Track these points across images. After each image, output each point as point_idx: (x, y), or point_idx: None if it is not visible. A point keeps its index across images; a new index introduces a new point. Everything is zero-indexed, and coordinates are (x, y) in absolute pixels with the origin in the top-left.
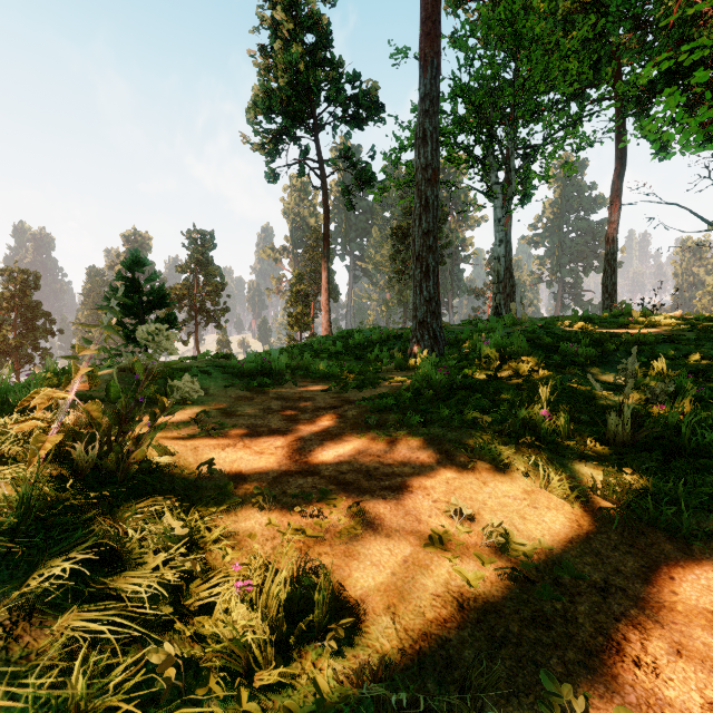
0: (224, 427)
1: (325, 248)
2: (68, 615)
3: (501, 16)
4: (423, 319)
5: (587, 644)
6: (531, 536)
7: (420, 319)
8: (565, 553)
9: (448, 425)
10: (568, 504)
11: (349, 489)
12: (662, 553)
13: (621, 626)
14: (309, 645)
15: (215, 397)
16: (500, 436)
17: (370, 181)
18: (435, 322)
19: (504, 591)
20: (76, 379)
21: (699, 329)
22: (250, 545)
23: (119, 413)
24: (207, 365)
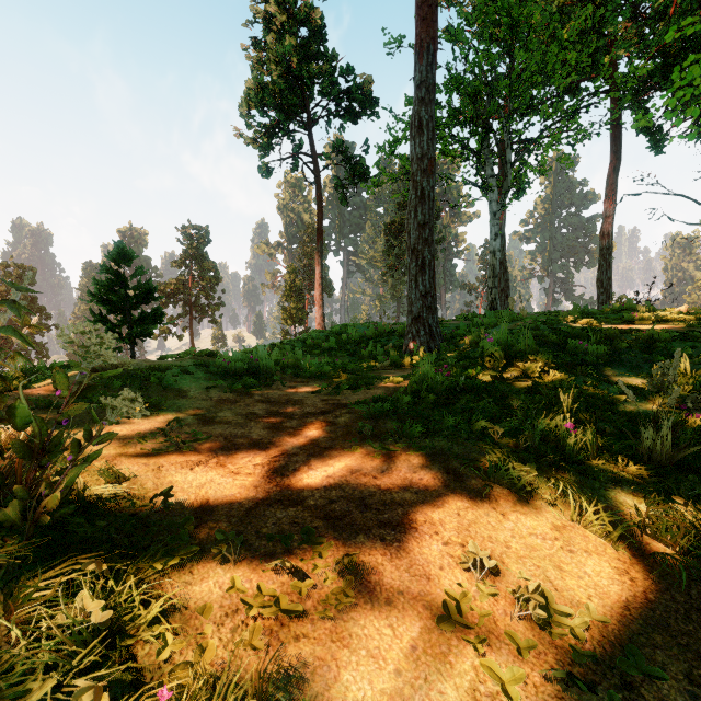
0: (198, 438)
1: (319, 243)
2: None
3: (498, 3)
4: (419, 314)
5: None
6: (575, 598)
7: (416, 314)
8: (624, 627)
9: (454, 437)
10: (610, 545)
11: (339, 526)
12: None
13: None
14: None
15: (194, 400)
16: (515, 450)
17: (364, 175)
18: (431, 317)
19: None
20: None
21: None
22: (201, 625)
23: (33, 442)
24: (190, 364)
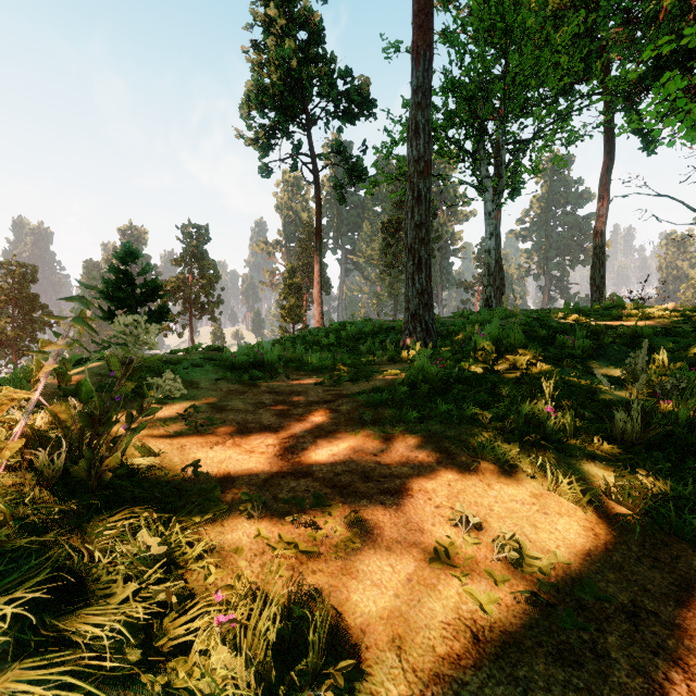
0: (213, 423)
1: (318, 242)
2: (7, 672)
3: (493, 10)
4: (416, 311)
5: (625, 687)
6: (545, 548)
7: (412, 311)
8: (584, 568)
9: (447, 421)
10: (580, 509)
11: (345, 493)
12: (690, 567)
13: (660, 662)
14: (302, 693)
15: (206, 390)
16: (502, 433)
17: (362, 175)
18: (427, 314)
19: (522, 616)
20: (41, 377)
21: (694, 321)
22: (236, 562)
23: (93, 414)
24: (199, 358)
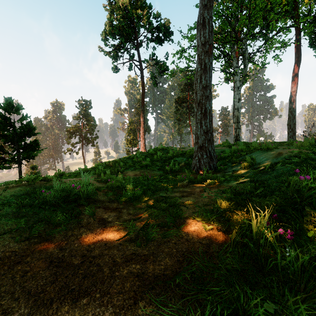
0: None
1: (142, 106)
2: None
3: None
4: (203, 144)
5: None
6: None
7: (200, 144)
8: None
9: None
10: None
11: None
12: None
13: None
14: None
15: None
16: None
17: (165, 70)
18: (210, 146)
19: None
20: None
21: None
22: None
23: None
24: (11, 195)
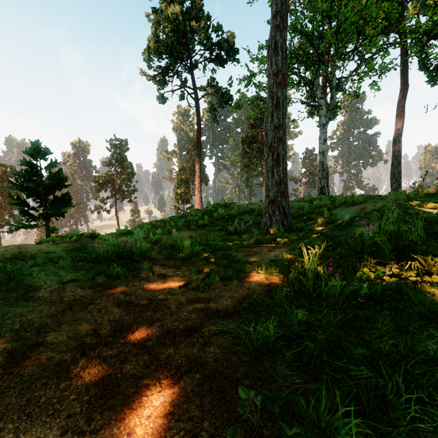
0: None
1: (198, 148)
2: None
3: None
4: (275, 198)
5: None
6: None
7: (272, 198)
8: None
9: None
10: None
11: None
12: None
13: None
14: None
15: (38, 303)
16: None
17: (229, 101)
18: (284, 200)
19: None
20: None
21: None
22: None
23: None
24: (62, 250)
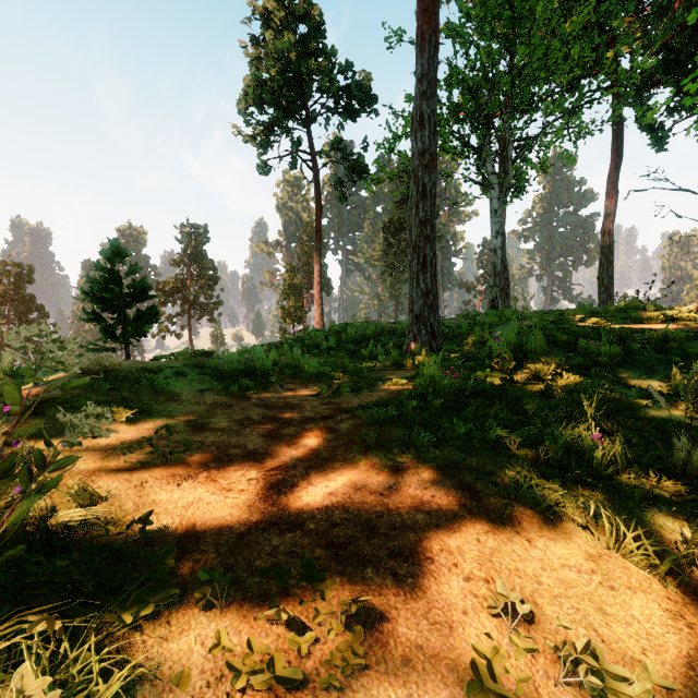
0: (188, 448)
1: (318, 241)
2: None
3: None
4: (420, 313)
5: None
6: (627, 653)
7: (417, 313)
8: (692, 694)
9: (467, 447)
10: (656, 579)
11: (343, 556)
12: None
13: None
14: None
15: (187, 404)
16: (535, 463)
17: (363, 172)
18: (432, 316)
19: None
20: None
21: None
22: None
23: None
24: (184, 365)
